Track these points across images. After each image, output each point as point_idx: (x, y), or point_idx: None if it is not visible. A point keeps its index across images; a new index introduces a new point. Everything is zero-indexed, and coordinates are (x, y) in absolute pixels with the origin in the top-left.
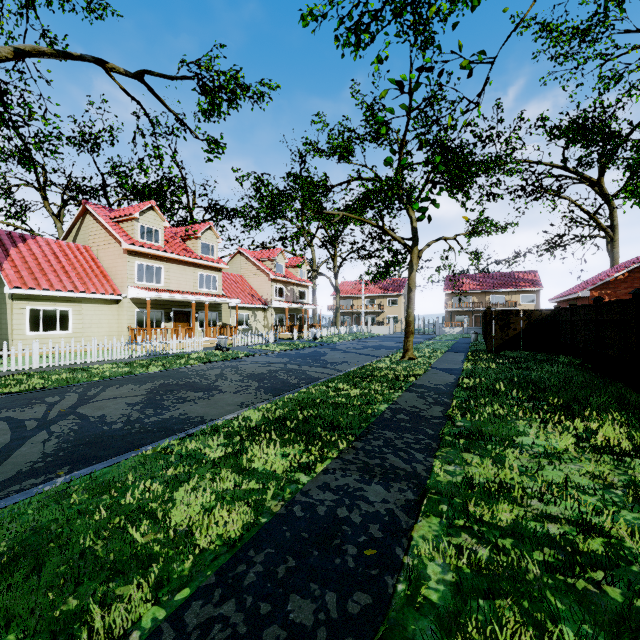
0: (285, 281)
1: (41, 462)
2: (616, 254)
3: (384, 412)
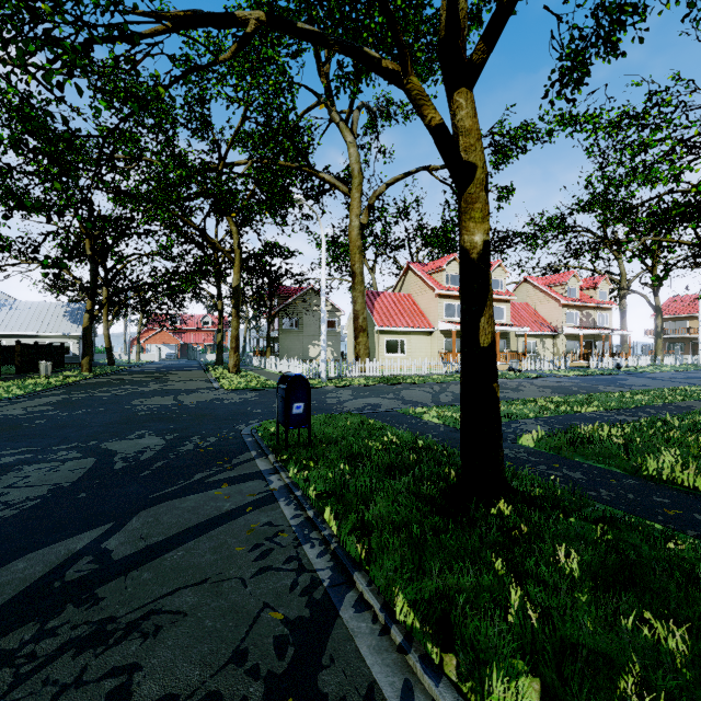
0: (579, 305)
1: (454, 400)
2: None
3: (655, 405)
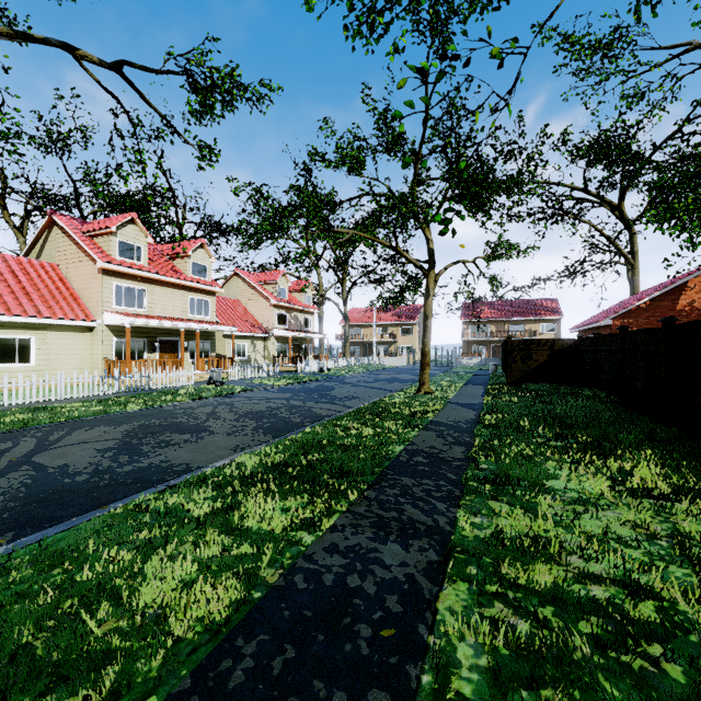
0: (288, 307)
1: None
2: (636, 282)
3: (400, 454)
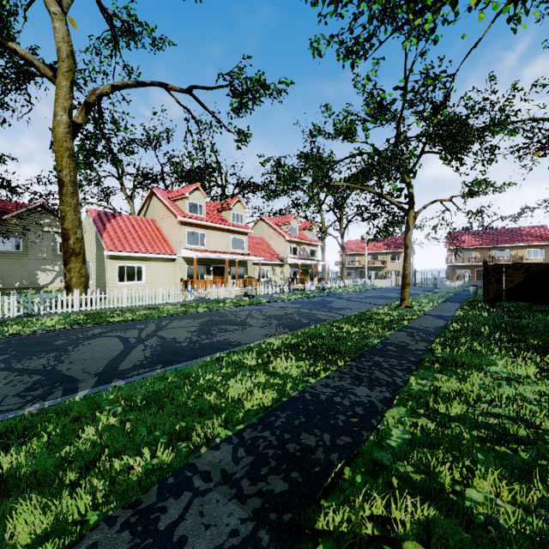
0: (298, 241)
1: (145, 361)
2: None
3: (376, 344)
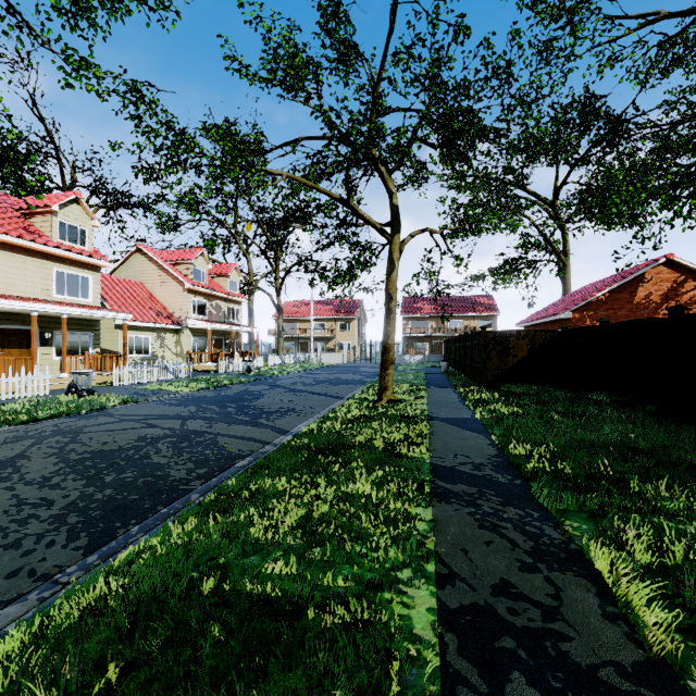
0: (208, 294)
1: None
2: (568, 280)
3: (447, 664)
